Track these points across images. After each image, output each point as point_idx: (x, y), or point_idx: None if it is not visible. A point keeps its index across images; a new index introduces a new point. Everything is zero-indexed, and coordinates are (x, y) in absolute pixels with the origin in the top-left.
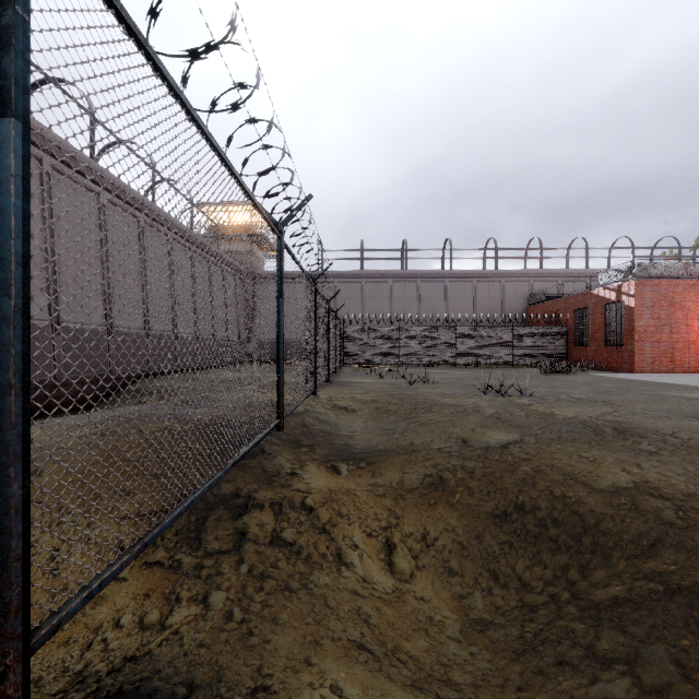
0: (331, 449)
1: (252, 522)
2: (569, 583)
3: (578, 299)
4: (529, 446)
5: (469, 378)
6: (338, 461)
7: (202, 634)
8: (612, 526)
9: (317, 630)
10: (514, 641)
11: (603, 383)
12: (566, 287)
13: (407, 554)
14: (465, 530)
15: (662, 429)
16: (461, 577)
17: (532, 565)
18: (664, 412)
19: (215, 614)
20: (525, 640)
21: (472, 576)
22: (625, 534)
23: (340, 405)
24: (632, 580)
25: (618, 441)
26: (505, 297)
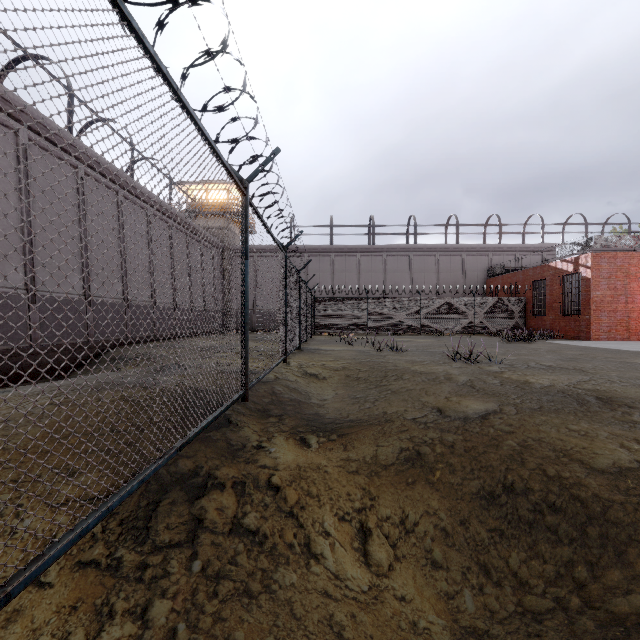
0: (300, 419)
1: (211, 506)
2: (577, 585)
3: (536, 271)
4: (510, 417)
5: (435, 346)
6: (307, 433)
7: None
8: (623, 516)
9: None
10: None
11: (567, 351)
12: (523, 261)
13: (385, 542)
14: (449, 514)
15: None
16: (446, 571)
17: (528, 558)
18: None
19: (154, 634)
20: None
21: (459, 570)
22: None
23: (310, 373)
24: None
25: (606, 413)
26: (465, 270)
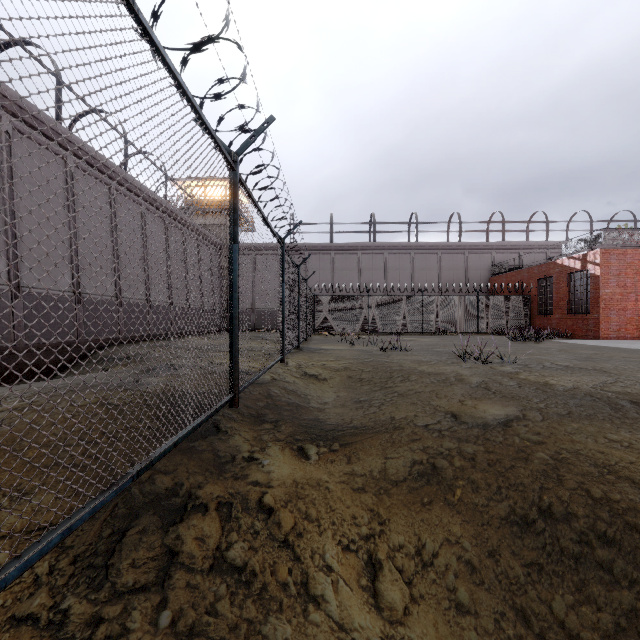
0: (298, 426)
1: (189, 535)
2: None
3: (541, 269)
4: (536, 424)
5: (439, 345)
6: (306, 442)
7: None
8: None
9: None
10: None
11: (579, 350)
12: (527, 259)
13: (398, 578)
14: (474, 543)
15: None
16: (475, 617)
17: (577, 603)
18: None
19: None
20: None
21: (491, 616)
22: None
23: (309, 373)
24: None
25: None
26: (468, 268)
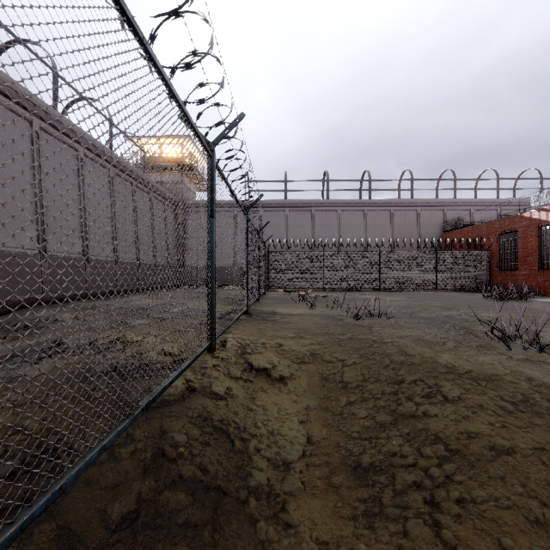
0: None
1: None
2: None
3: (504, 223)
4: None
5: (416, 307)
6: None
7: None
8: None
9: None
10: None
11: None
12: (478, 216)
13: None
14: None
15: None
16: None
17: None
18: None
19: None
20: None
21: None
22: None
23: (257, 367)
24: None
25: None
26: (420, 225)
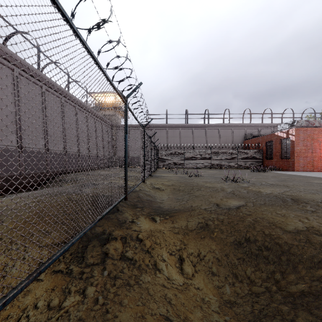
0: (151, 209)
1: (111, 248)
2: (275, 281)
3: (268, 137)
4: (250, 208)
5: (217, 174)
6: (155, 215)
7: (81, 312)
8: (297, 251)
9: (143, 309)
10: (249, 315)
11: (281, 176)
12: (262, 132)
13: (190, 264)
14: (220, 251)
15: (316, 199)
16: (218, 276)
17: (255, 270)
18: (314, 190)
19: (89, 300)
20: (255, 314)
21: (224, 276)
22: (304, 255)
23: (156, 187)
24: (311, 281)
25: (295, 205)
26: (233, 136)
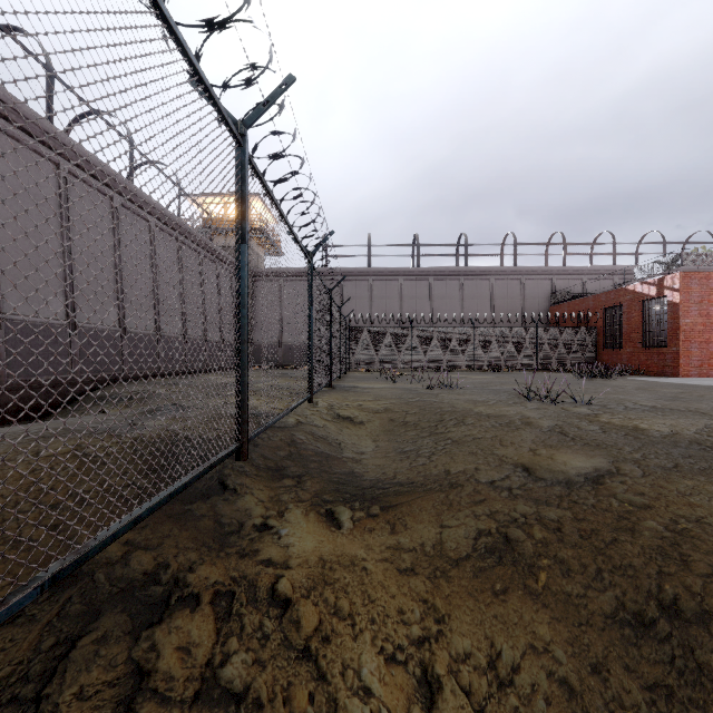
0: (328, 482)
1: (169, 644)
2: None
3: (610, 296)
4: (636, 481)
5: (495, 383)
6: (337, 503)
7: None
8: None
9: None
10: None
11: (661, 389)
12: (591, 286)
13: (464, 704)
14: (570, 652)
15: None
16: None
17: None
18: None
19: None
20: None
21: None
22: None
23: (343, 416)
24: None
25: None
26: (525, 296)
